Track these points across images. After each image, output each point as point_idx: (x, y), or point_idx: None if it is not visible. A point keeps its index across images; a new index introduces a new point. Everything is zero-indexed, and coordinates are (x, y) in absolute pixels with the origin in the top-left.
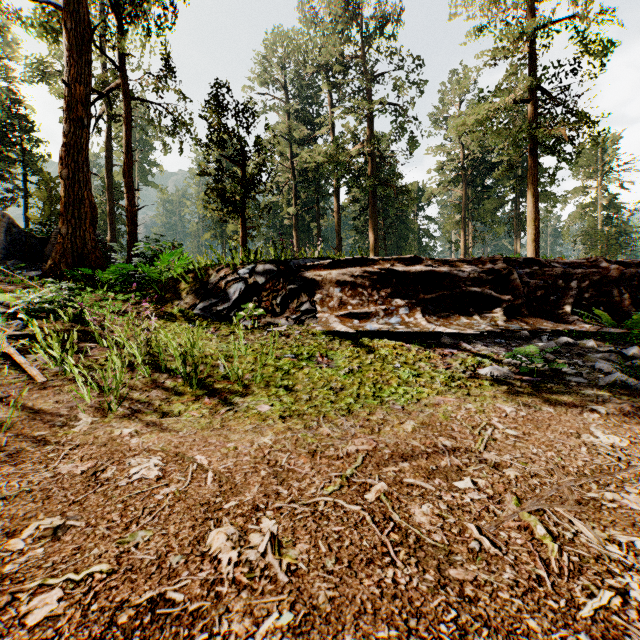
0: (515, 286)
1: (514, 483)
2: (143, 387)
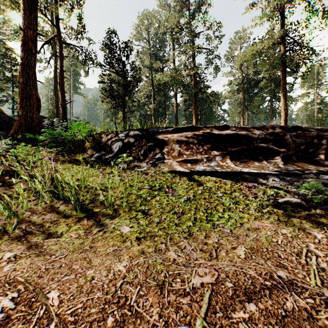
0: (288, 143)
1: None
2: (42, 211)
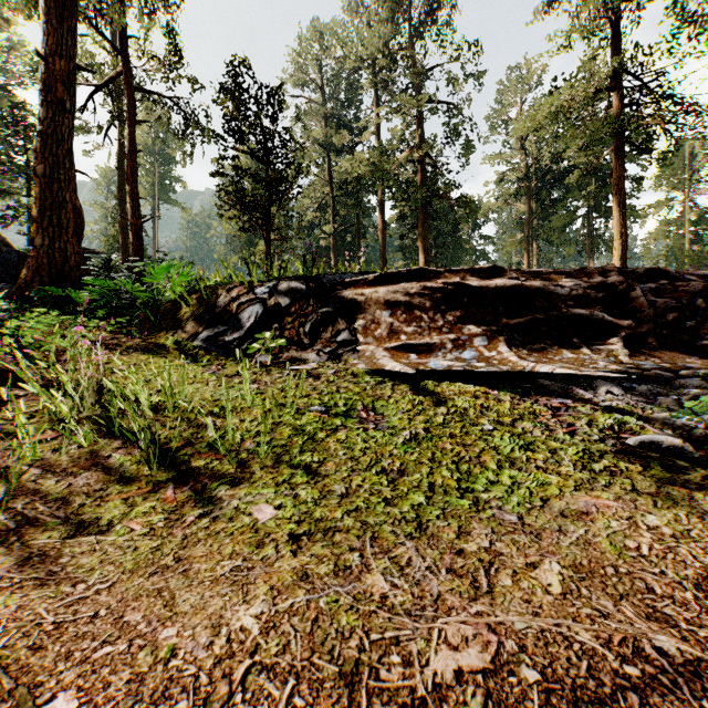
0: (638, 306)
1: None
2: (69, 467)
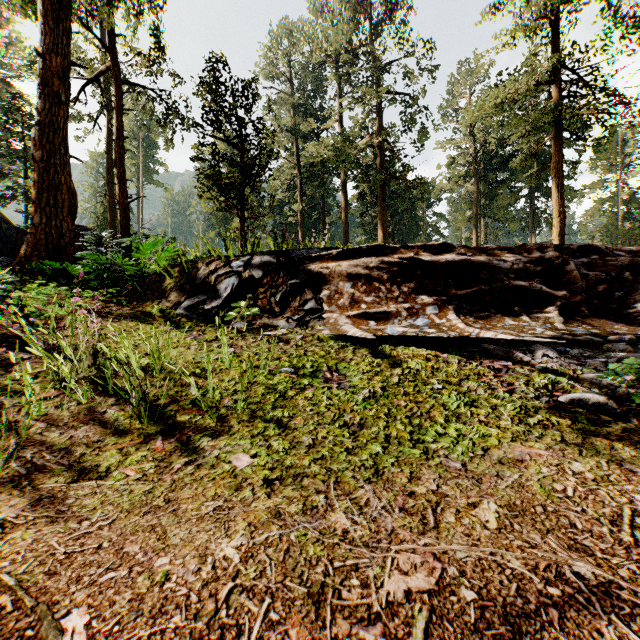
0: (572, 279)
1: None
2: (70, 421)
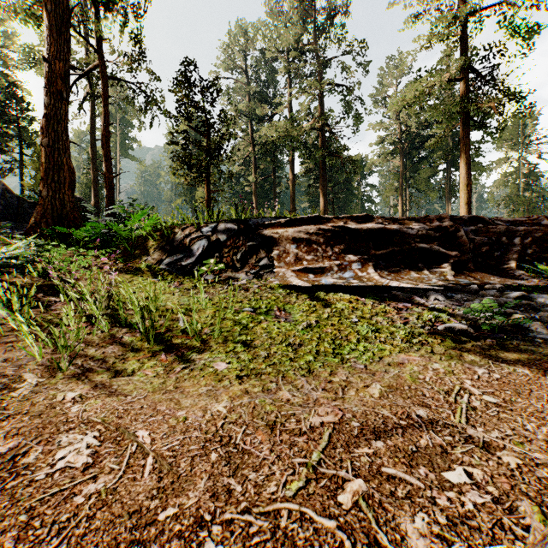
0: (462, 242)
1: (519, 476)
2: (100, 343)
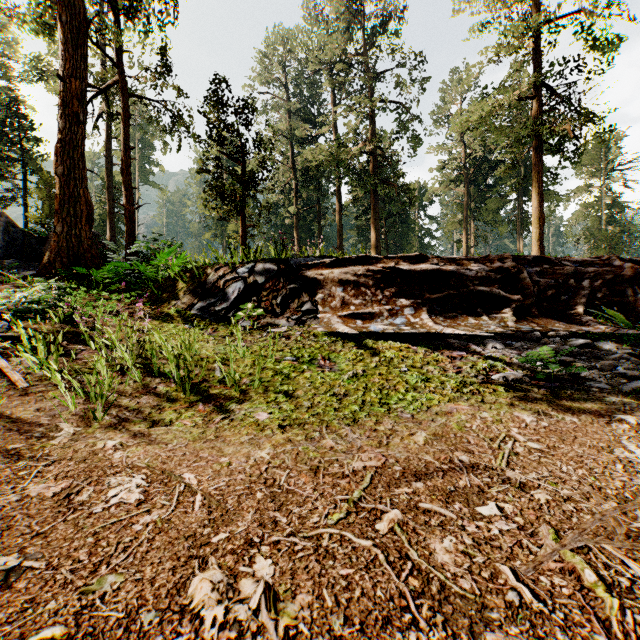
0: (525, 285)
1: (546, 509)
2: (133, 393)
